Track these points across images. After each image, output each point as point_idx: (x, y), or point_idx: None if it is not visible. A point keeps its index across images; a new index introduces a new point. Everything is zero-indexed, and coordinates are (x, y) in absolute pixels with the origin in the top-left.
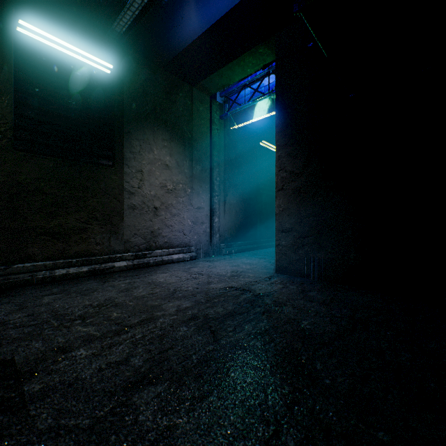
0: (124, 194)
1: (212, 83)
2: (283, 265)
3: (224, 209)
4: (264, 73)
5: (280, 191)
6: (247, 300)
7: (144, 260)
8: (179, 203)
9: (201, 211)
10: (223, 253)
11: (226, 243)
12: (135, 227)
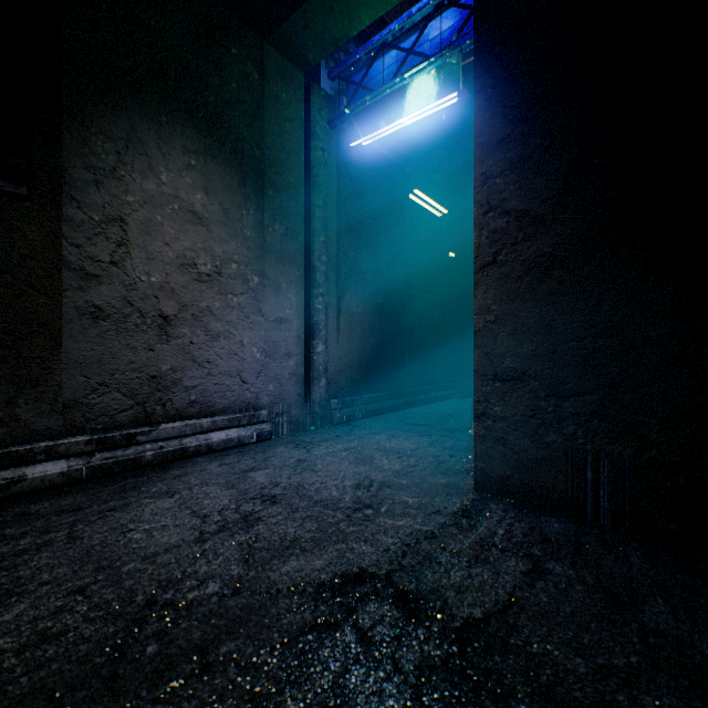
0: (64, 278)
1: (308, 30)
2: (496, 470)
3: (338, 325)
4: (429, 8)
5: (488, 268)
6: (433, 702)
7: (127, 451)
8: (230, 308)
9: (286, 328)
10: (335, 420)
11: (341, 398)
12: (101, 366)
